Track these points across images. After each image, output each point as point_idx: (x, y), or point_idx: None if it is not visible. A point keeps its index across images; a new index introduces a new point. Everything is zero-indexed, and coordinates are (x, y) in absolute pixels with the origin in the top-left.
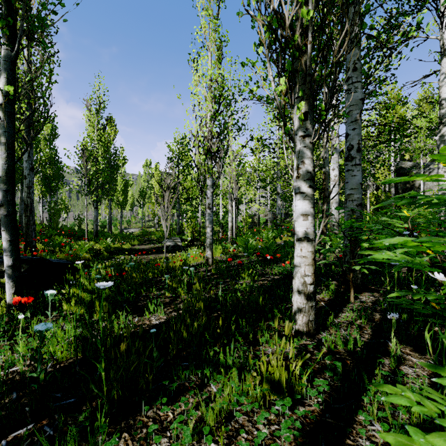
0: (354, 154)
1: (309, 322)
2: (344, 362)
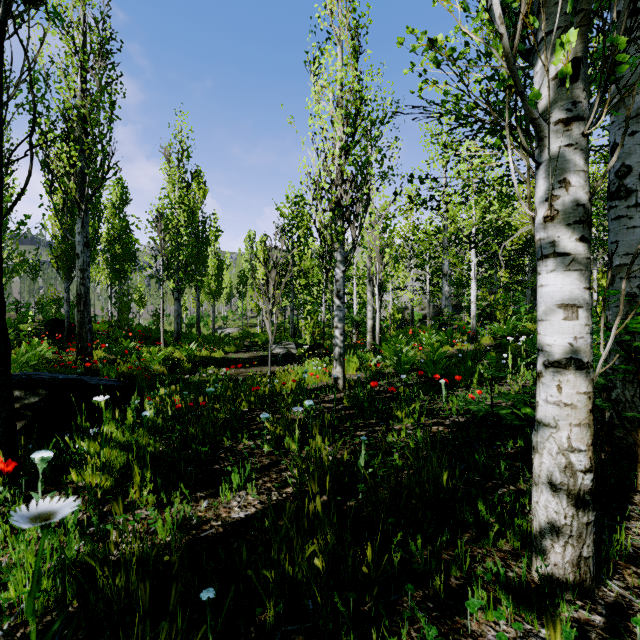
0: (633, 183)
1: (580, 560)
2: None
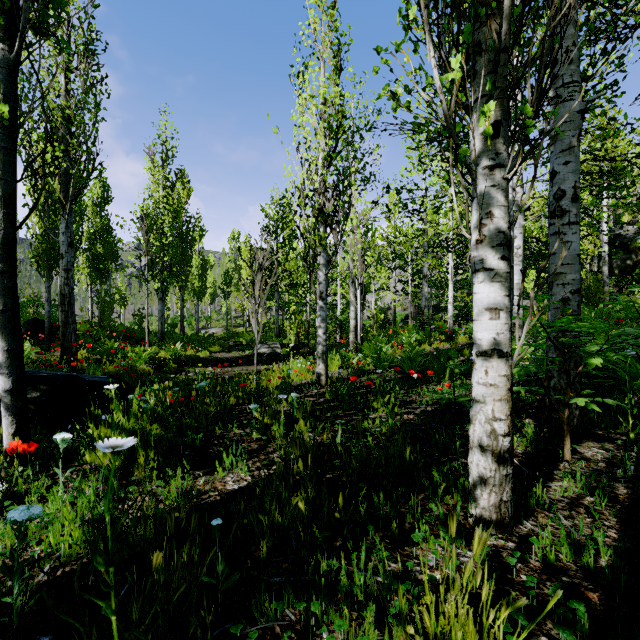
0: (566, 205)
1: (501, 504)
2: (582, 596)
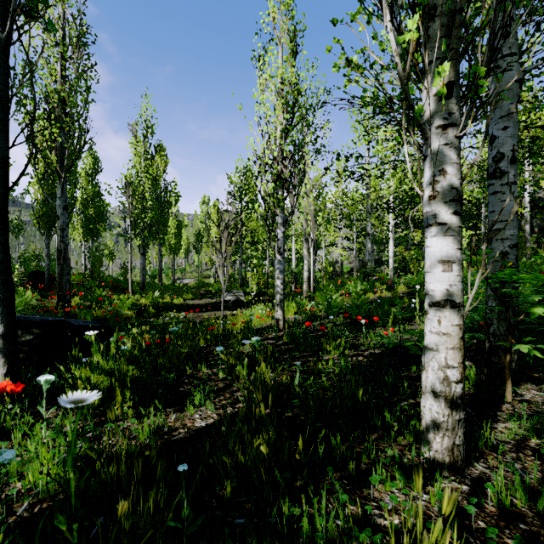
0: (505, 167)
1: (454, 447)
2: None
